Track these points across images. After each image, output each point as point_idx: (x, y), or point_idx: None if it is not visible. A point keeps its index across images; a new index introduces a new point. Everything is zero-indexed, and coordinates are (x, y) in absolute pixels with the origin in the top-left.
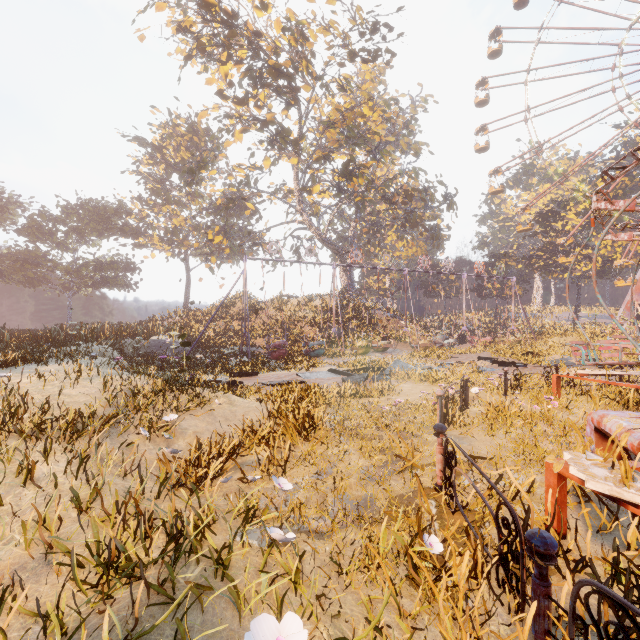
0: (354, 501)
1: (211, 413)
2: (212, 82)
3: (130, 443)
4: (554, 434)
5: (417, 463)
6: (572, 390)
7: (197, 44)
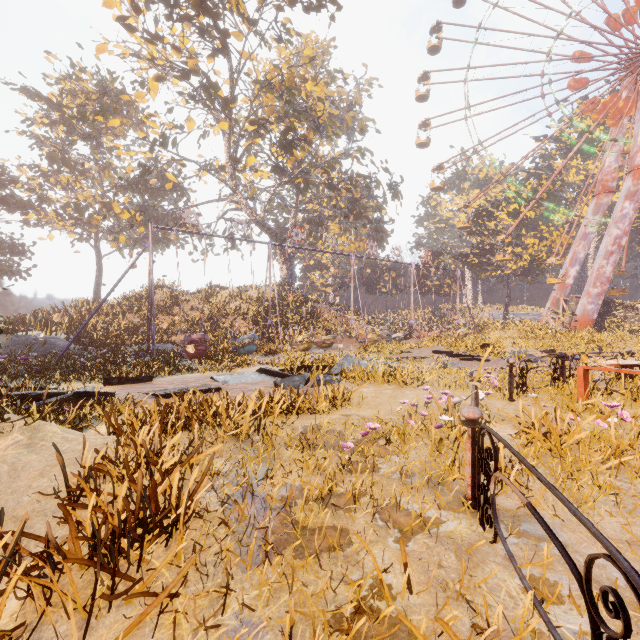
0: None
1: None
2: (112, 5)
3: None
4: None
5: None
6: None
7: None
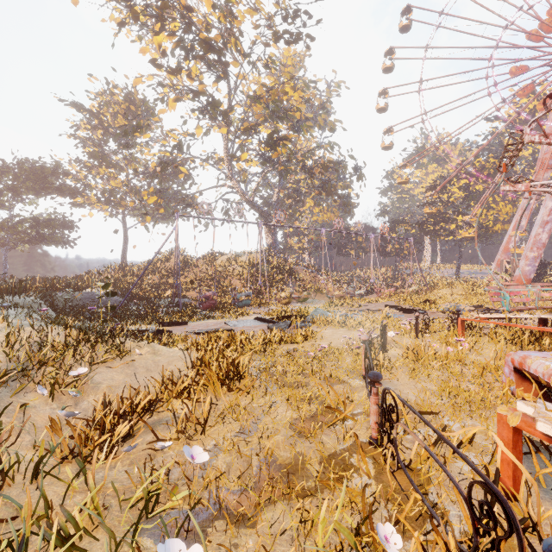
0: (282, 464)
1: (132, 364)
2: (146, 51)
3: (22, 404)
4: (471, 375)
5: (348, 413)
6: (472, 332)
7: (130, 12)
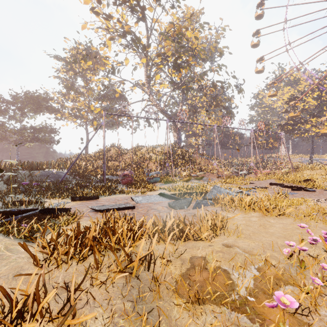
0: None
1: None
2: (88, 3)
3: None
4: None
5: None
6: None
7: None
